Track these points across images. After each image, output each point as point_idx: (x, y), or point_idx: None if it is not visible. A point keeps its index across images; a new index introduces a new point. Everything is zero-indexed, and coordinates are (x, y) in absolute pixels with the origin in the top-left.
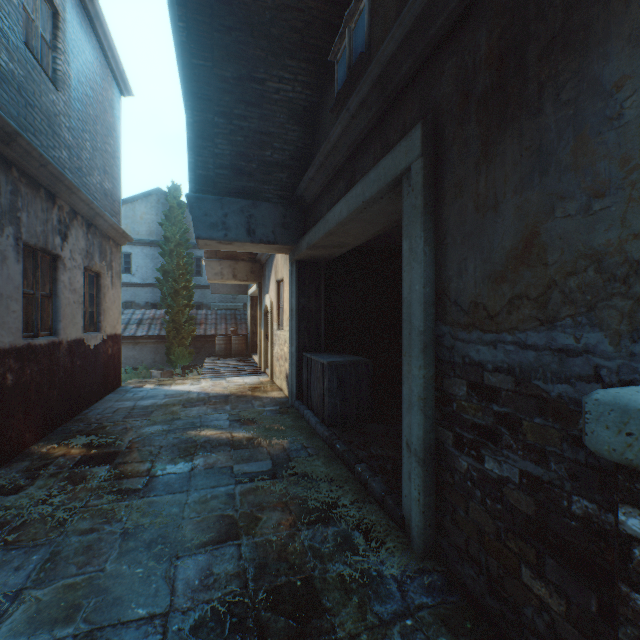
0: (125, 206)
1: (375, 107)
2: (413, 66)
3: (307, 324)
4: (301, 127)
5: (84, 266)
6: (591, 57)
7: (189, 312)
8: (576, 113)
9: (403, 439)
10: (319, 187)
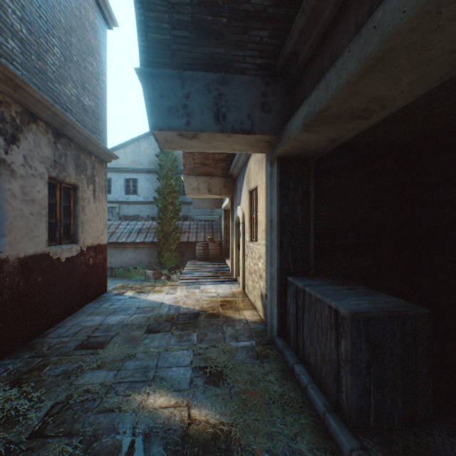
0: (133, 144)
1: None
2: None
3: (291, 239)
4: None
5: (51, 176)
6: None
7: (175, 223)
8: None
9: None
10: (334, 5)
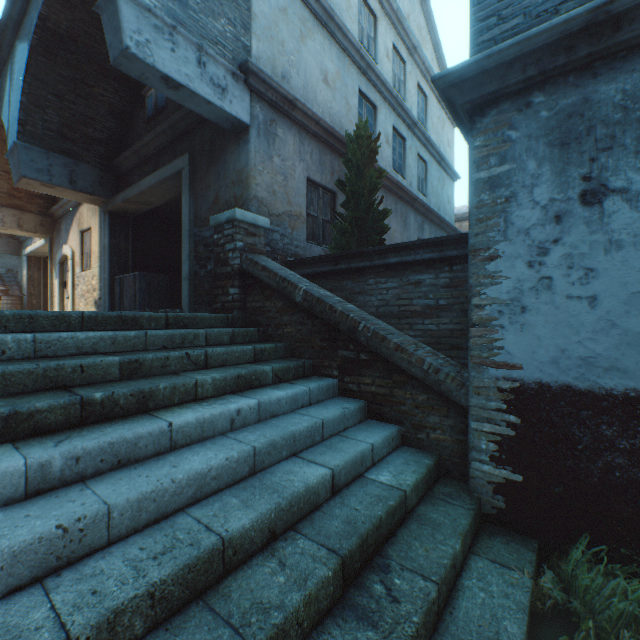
0: None
1: (170, 136)
2: (187, 129)
3: (118, 258)
4: (118, 122)
5: None
6: (226, 154)
7: None
8: (224, 166)
9: (183, 278)
10: (133, 164)
